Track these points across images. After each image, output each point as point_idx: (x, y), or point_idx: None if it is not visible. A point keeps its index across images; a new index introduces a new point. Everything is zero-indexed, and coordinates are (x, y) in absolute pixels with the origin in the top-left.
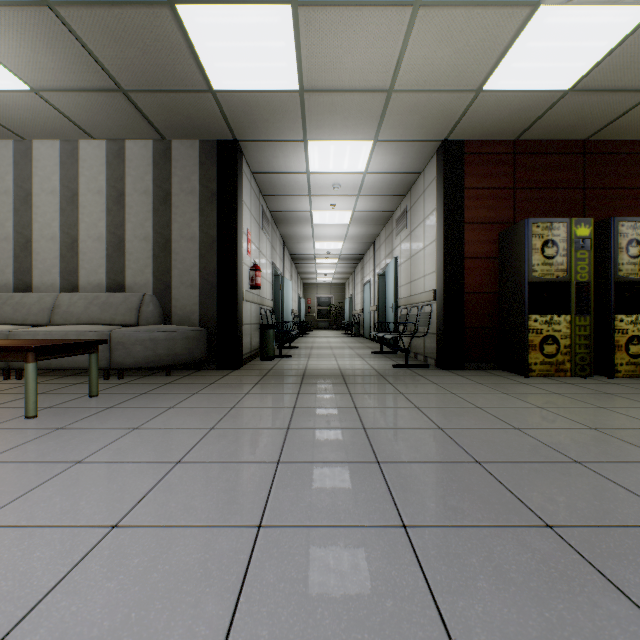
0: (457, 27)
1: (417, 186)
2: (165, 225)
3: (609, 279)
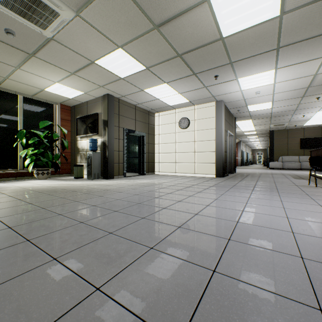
0: None
1: None
2: None
3: None
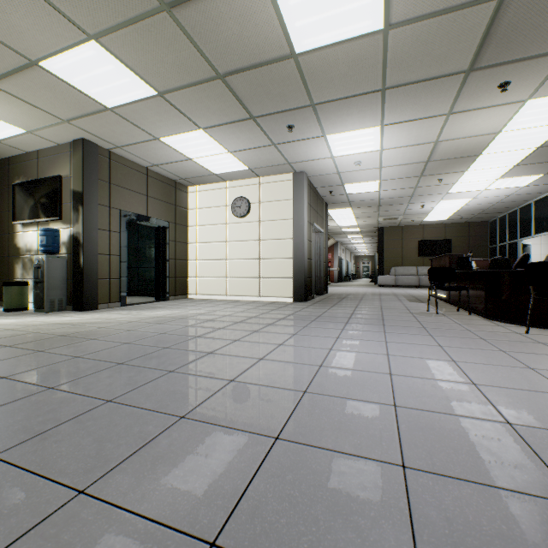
0: None
1: None
2: None
3: None
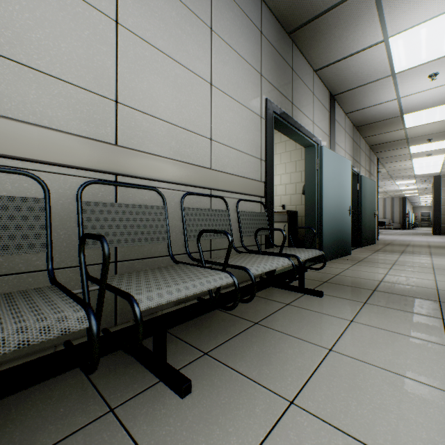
0: None
1: None
2: (392, 209)
3: None
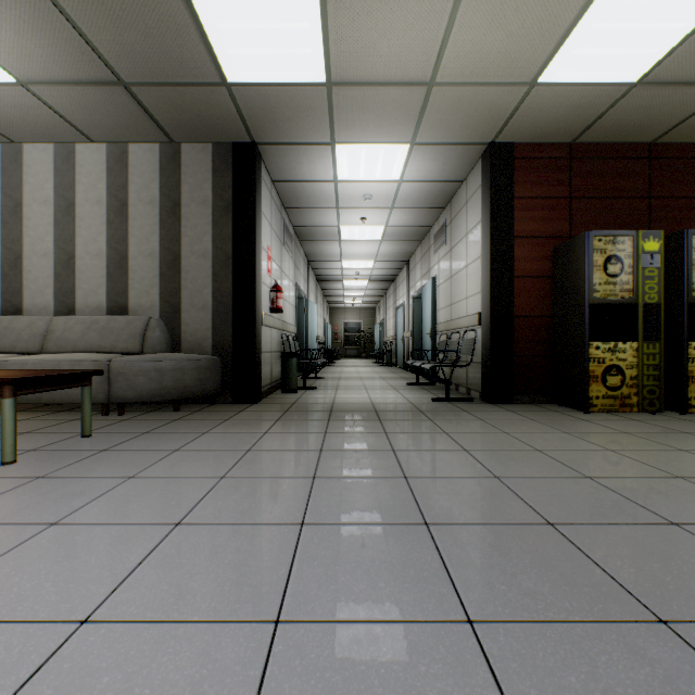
0: (511, 4)
1: (458, 197)
2: (173, 239)
3: (682, 300)
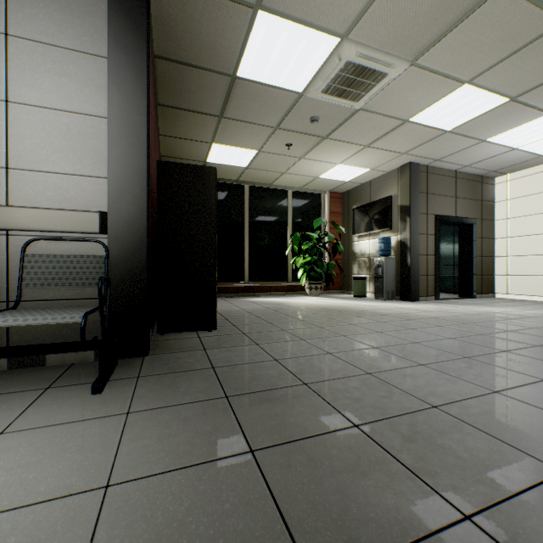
0: None
1: None
2: None
3: None
